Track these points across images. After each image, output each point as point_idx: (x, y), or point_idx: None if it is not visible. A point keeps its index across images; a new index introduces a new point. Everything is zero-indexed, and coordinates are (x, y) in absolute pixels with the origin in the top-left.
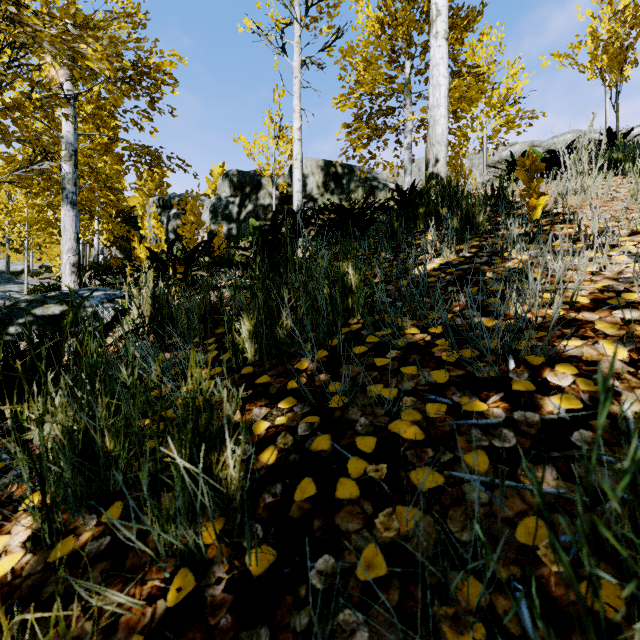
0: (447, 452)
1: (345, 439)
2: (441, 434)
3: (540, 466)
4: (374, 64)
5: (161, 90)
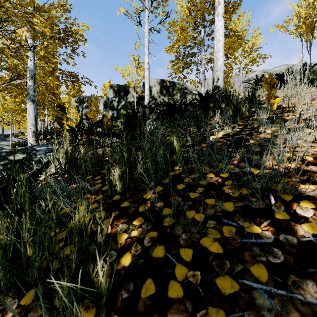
0: (239, 263)
1: (173, 249)
2: (233, 249)
3: (304, 280)
4: (185, 30)
5: (78, 43)
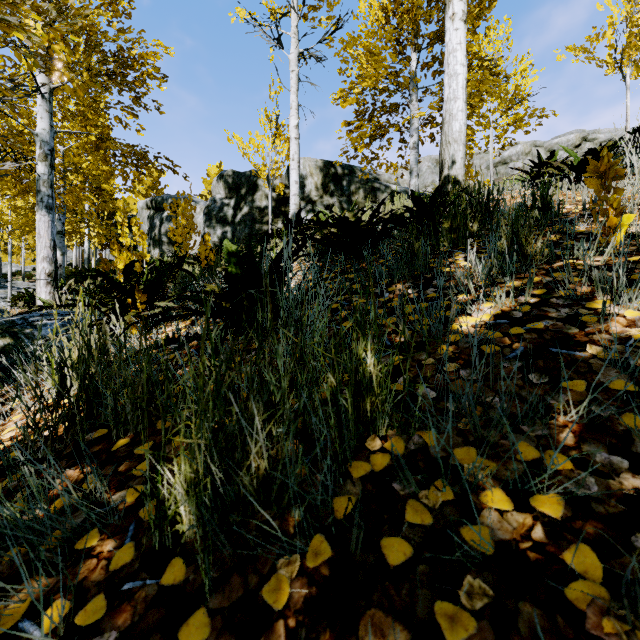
0: None
1: None
2: None
3: None
4: (378, 56)
5: (147, 84)
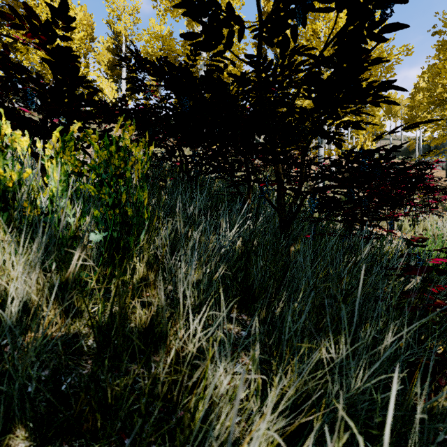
0: None
1: None
2: None
3: None
4: None
5: None
